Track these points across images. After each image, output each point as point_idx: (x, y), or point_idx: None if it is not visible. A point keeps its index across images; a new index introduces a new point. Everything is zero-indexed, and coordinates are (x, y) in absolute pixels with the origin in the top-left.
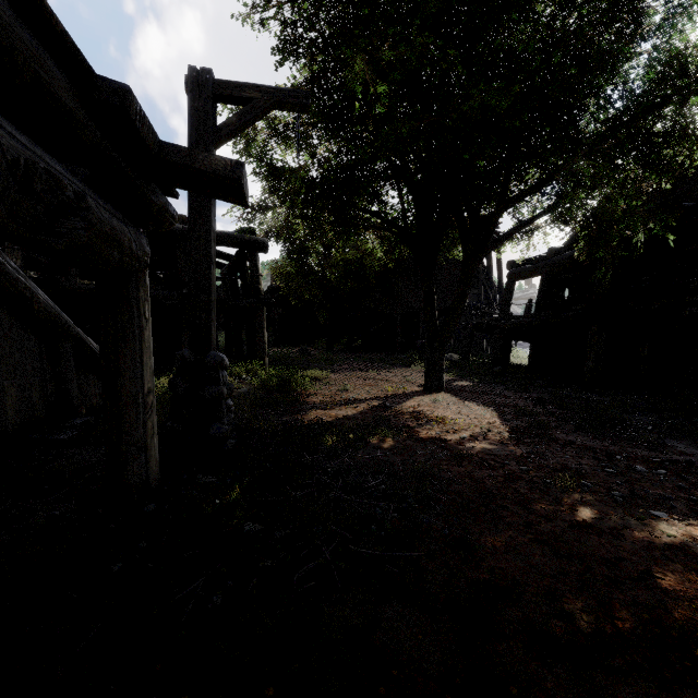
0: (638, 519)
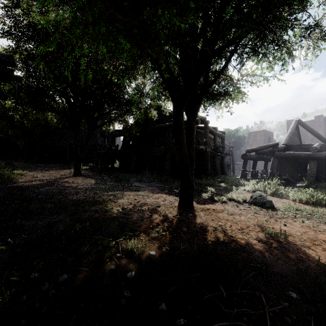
0: (108, 192)
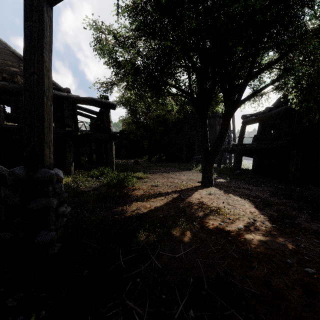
0: None
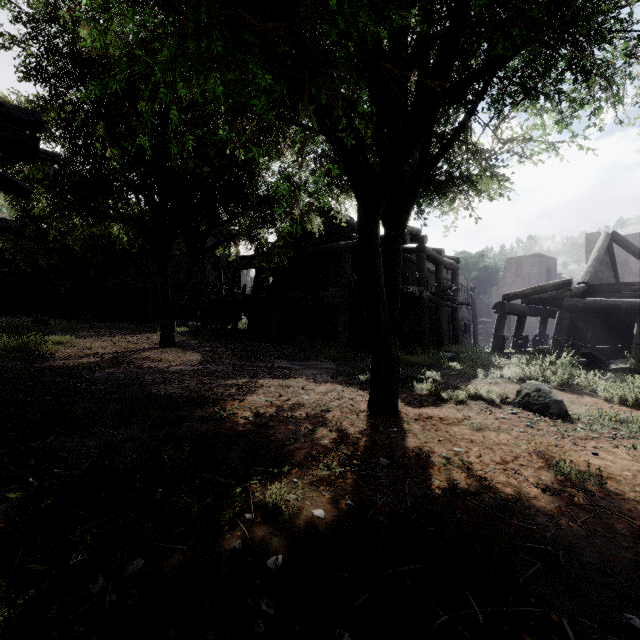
0: (226, 380)
